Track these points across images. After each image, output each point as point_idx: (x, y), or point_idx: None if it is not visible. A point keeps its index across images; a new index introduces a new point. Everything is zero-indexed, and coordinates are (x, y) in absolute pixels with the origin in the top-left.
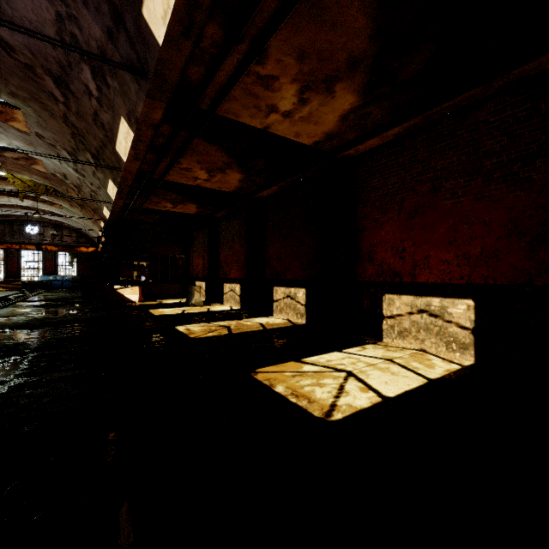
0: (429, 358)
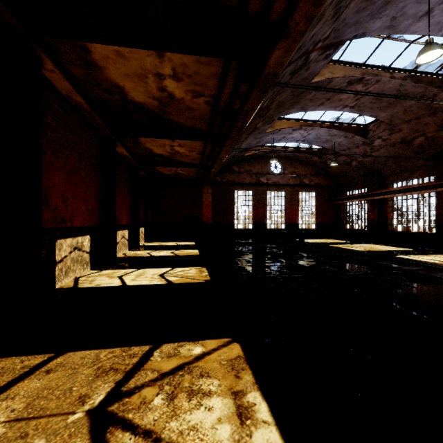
0: (97, 274)
